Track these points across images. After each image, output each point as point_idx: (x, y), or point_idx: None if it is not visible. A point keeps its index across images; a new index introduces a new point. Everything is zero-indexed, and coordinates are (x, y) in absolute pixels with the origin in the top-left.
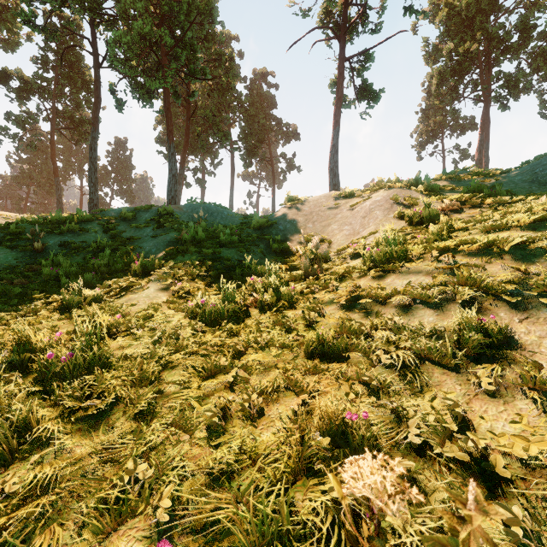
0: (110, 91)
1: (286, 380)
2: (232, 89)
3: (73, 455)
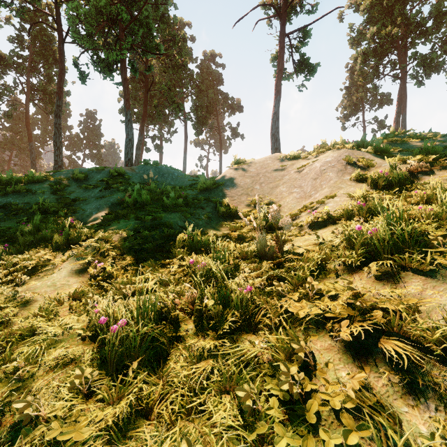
0: (74, 65)
1: None
2: (185, 66)
3: None
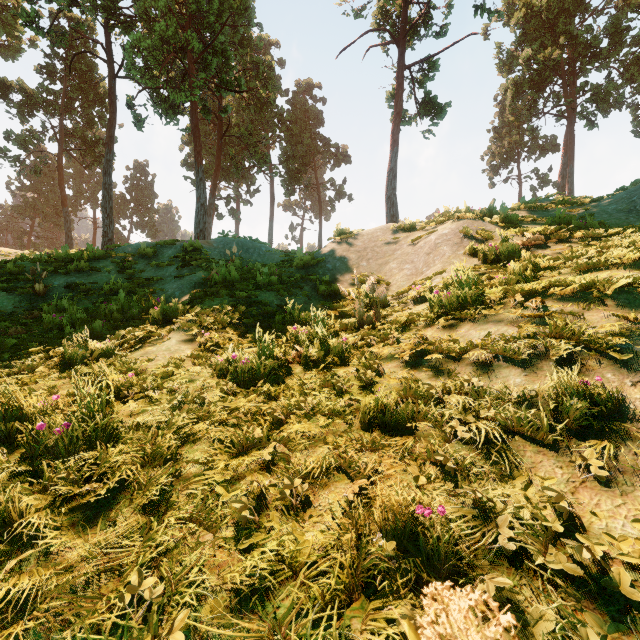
0: (128, 106)
1: (337, 459)
2: (272, 103)
3: (61, 561)
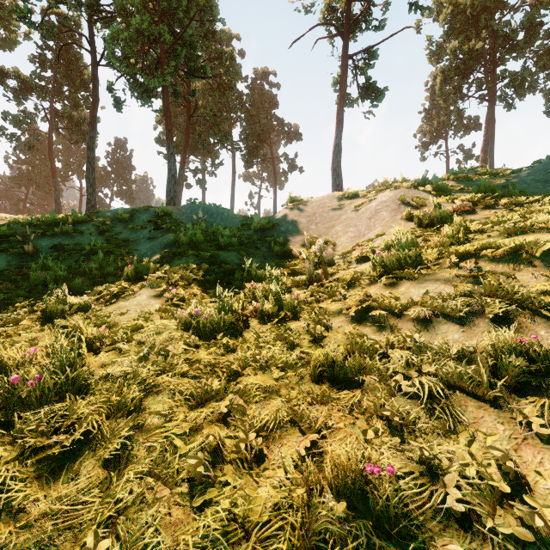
0: (108, 90)
1: (290, 411)
2: (233, 88)
3: (24, 516)
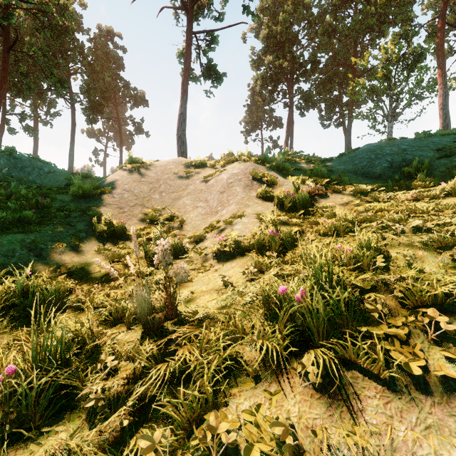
0: None
1: None
2: (70, 33)
3: None
